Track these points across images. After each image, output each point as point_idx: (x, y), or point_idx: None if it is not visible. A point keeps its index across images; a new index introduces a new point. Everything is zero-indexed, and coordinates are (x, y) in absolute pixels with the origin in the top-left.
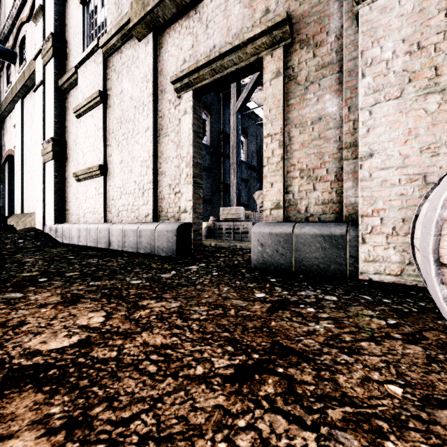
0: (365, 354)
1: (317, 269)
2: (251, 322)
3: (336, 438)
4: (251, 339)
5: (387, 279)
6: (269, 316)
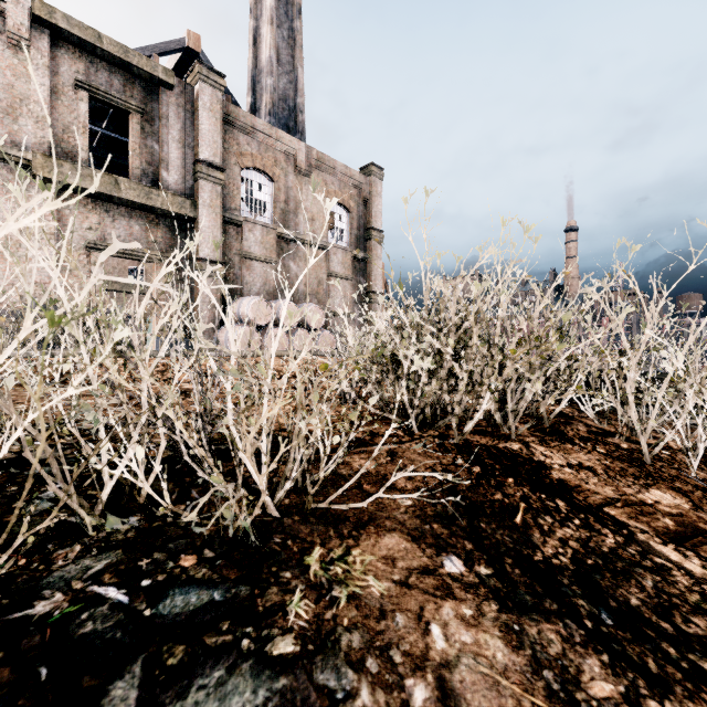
0: None
1: None
2: None
3: None
4: None
5: None
6: None
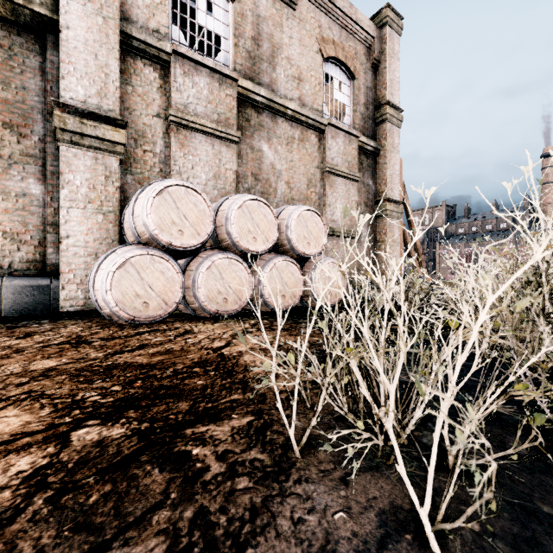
0: (70, 327)
1: (27, 311)
2: (3, 333)
3: (66, 335)
4: (12, 334)
5: (77, 309)
6: (11, 330)
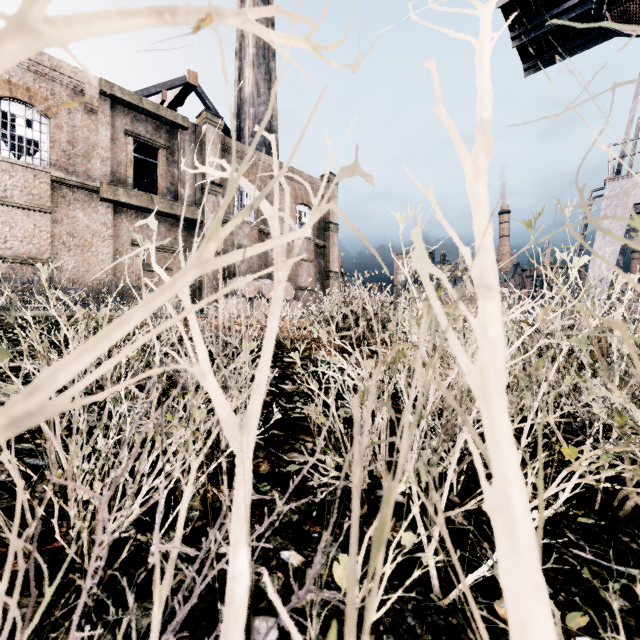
0: None
1: None
2: None
3: None
4: None
5: None
6: None
